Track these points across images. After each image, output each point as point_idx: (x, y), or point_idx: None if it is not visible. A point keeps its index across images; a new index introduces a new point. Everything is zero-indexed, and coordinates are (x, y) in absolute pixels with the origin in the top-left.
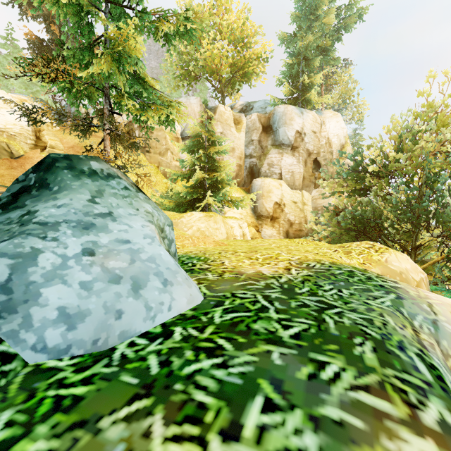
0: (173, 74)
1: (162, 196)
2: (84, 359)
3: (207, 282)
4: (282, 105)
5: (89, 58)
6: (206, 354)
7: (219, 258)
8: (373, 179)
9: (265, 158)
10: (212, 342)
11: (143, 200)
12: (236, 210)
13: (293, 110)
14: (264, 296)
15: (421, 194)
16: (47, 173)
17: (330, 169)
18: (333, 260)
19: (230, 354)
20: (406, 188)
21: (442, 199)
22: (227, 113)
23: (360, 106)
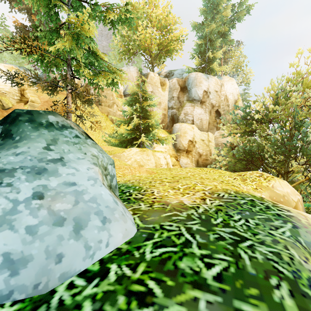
0: (117, 50)
1: (110, 136)
2: (23, 306)
3: (140, 212)
4: (194, 72)
5: (56, 38)
6: (138, 301)
7: (150, 188)
8: (257, 124)
9: (182, 109)
10: (143, 285)
11: (90, 145)
12: (162, 145)
13: (201, 76)
14: (187, 228)
15: (291, 134)
16: (12, 125)
17: (227, 117)
18: (236, 188)
19: (159, 303)
20: (280, 131)
21: (306, 138)
22: (156, 78)
23: (248, 73)
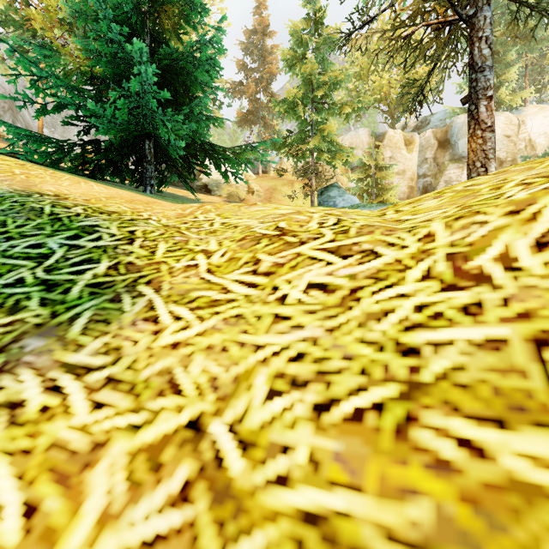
0: None
1: None
2: None
3: None
4: (462, 115)
5: (304, 136)
6: None
7: None
8: None
9: (441, 175)
10: None
11: (348, 193)
12: None
13: None
14: None
15: None
16: (326, 188)
17: None
18: None
19: None
20: None
21: None
22: (397, 136)
23: None
